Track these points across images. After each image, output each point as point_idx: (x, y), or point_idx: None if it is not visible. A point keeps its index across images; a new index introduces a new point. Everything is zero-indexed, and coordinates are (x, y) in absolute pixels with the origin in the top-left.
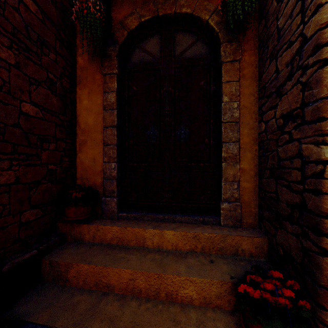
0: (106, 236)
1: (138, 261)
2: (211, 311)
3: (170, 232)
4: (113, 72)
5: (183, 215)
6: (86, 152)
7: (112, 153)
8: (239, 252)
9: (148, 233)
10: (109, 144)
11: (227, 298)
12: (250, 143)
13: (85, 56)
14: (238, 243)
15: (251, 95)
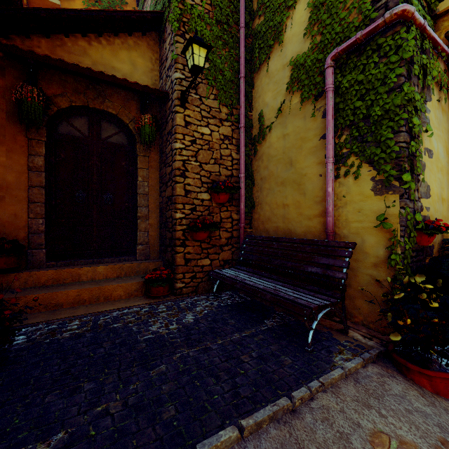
0: (41, 280)
1: (80, 286)
2: (132, 298)
3: (102, 267)
4: (42, 139)
5: (109, 258)
6: (5, 208)
7: (40, 210)
8: (148, 272)
9: (83, 271)
10: (36, 202)
11: (141, 290)
12: (155, 208)
13: (2, 113)
14: (147, 266)
15: (155, 179)
